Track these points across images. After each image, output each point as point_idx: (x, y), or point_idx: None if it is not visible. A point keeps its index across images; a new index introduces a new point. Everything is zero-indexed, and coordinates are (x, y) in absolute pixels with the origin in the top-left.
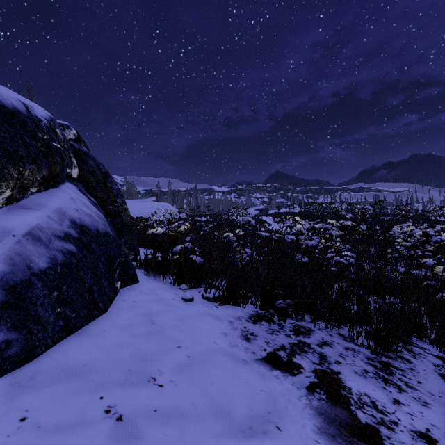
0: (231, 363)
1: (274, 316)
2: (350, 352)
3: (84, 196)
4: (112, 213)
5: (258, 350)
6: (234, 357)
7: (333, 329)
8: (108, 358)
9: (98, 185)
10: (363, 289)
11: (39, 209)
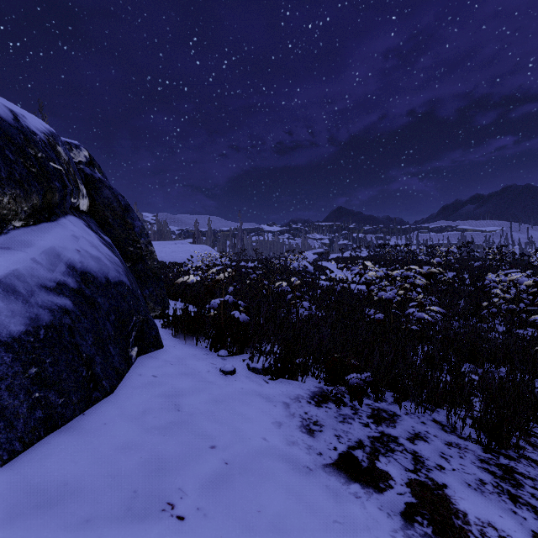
0: (288, 472)
1: (345, 394)
2: (455, 450)
3: (94, 234)
4: (133, 257)
5: (326, 450)
6: (292, 462)
7: (425, 413)
8: (105, 470)
9: (115, 221)
10: (457, 355)
11: (20, 249)
